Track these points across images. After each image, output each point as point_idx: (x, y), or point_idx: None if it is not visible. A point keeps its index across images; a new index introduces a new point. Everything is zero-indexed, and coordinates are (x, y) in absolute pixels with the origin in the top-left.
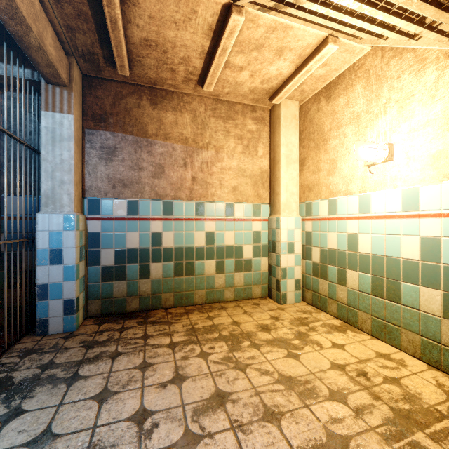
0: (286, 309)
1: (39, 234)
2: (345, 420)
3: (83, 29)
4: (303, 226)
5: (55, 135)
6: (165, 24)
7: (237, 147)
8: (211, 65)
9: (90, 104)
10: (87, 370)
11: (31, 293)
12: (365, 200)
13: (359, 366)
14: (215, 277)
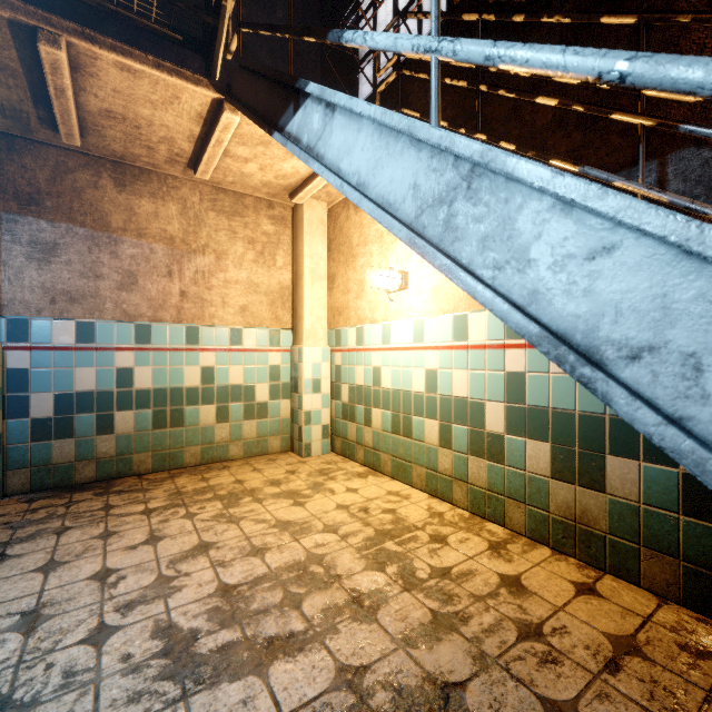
0: (309, 461)
1: None
2: (329, 544)
3: (8, 83)
4: (333, 358)
5: None
6: (136, 101)
7: (247, 254)
8: (204, 153)
9: (12, 177)
10: (20, 549)
11: None
12: (387, 330)
13: (364, 504)
14: (215, 428)
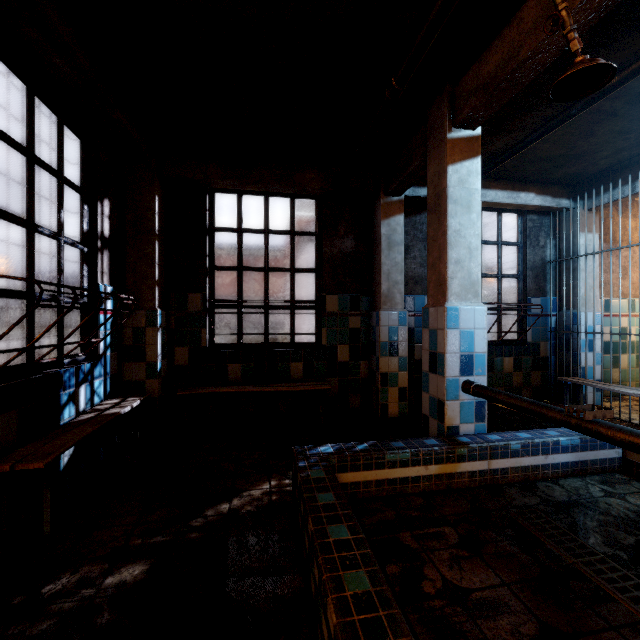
0: None
1: (582, 328)
2: None
3: None
4: None
5: (588, 250)
6: None
7: None
8: None
9: None
10: None
11: (557, 375)
12: None
13: None
14: None
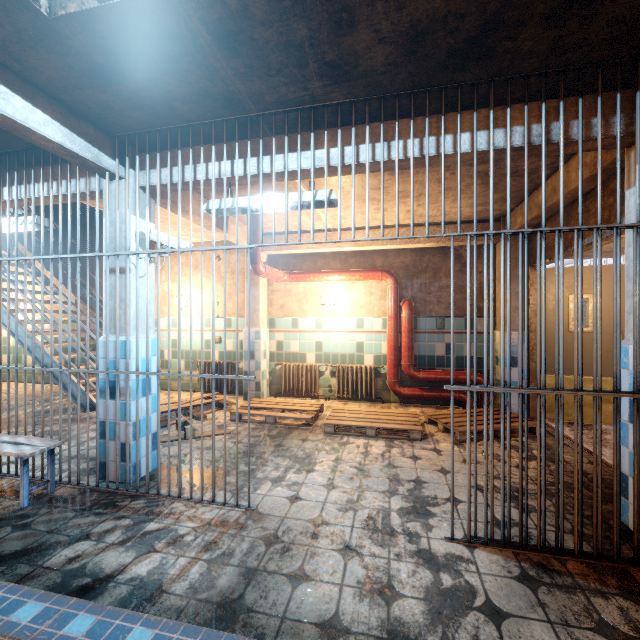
0: None
1: None
2: None
3: None
4: None
5: None
6: None
7: None
8: None
9: None
10: None
11: None
12: None
13: None
14: None
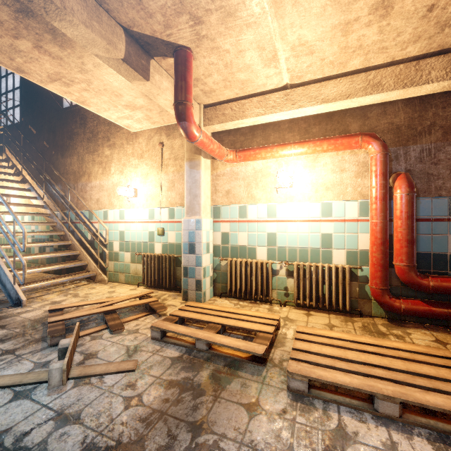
0: None
1: None
2: None
3: None
4: None
5: None
6: None
7: None
8: None
9: None
10: None
11: None
12: (4, 216)
13: None
14: None
